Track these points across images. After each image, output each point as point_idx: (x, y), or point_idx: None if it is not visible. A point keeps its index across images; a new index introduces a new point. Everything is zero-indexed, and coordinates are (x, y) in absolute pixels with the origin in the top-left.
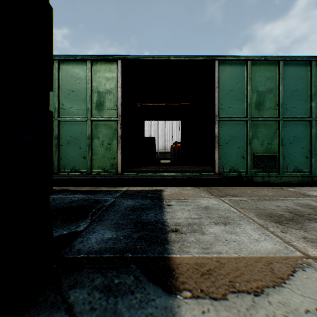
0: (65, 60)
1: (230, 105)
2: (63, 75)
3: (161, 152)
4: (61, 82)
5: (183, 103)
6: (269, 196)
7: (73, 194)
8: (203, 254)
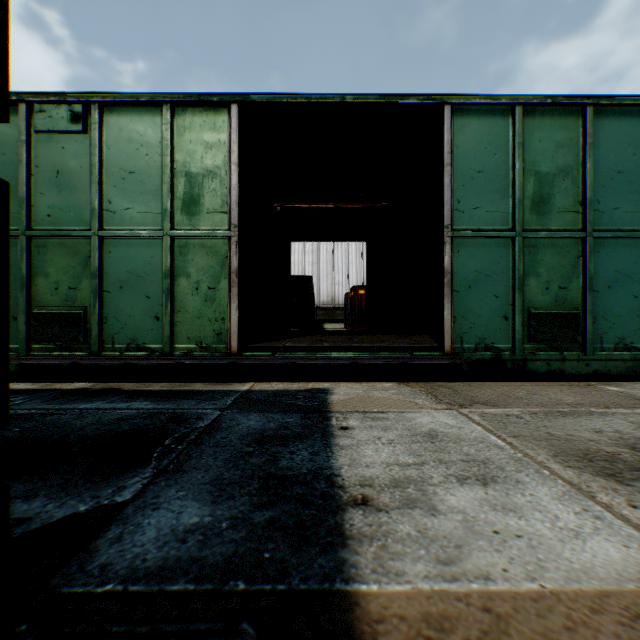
0: (115, 104)
1: (477, 204)
2: (110, 136)
3: (325, 308)
4: (106, 153)
5: (371, 204)
6: (570, 406)
7: (129, 400)
8: (442, 583)
